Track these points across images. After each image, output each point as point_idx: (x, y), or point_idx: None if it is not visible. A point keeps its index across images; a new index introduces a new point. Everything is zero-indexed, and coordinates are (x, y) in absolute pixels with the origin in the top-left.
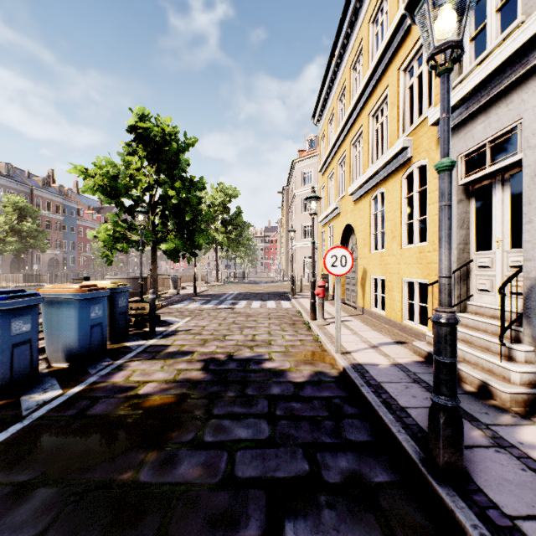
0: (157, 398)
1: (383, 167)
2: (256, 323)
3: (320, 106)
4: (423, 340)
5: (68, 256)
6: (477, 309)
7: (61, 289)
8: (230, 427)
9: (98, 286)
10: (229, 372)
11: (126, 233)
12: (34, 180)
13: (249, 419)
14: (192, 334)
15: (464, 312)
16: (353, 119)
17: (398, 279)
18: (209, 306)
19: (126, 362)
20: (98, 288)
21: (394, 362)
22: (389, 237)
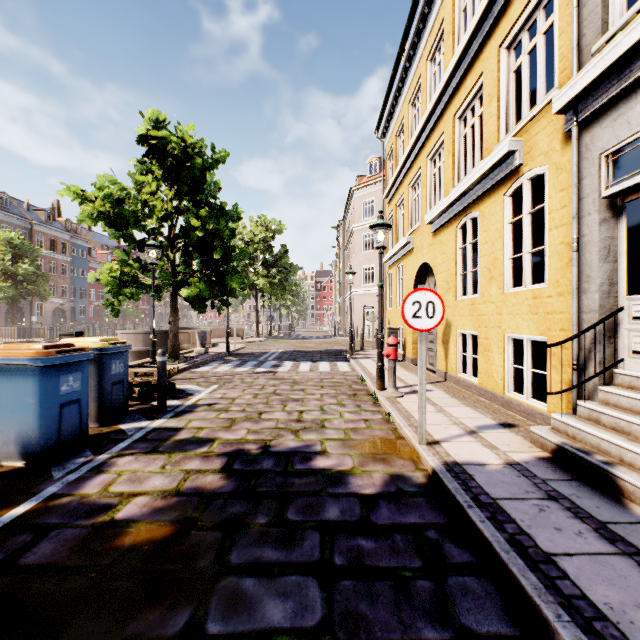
0: (142, 528)
1: (476, 183)
2: (304, 394)
3: (386, 115)
4: (540, 422)
5: (77, 306)
6: (633, 381)
7: (14, 351)
8: (255, 596)
9: (75, 346)
10: (261, 476)
11: (139, 275)
12: (35, 213)
13: (289, 575)
14: (215, 411)
15: (609, 385)
16: (431, 125)
17: (498, 335)
18: (244, 369)
19: (113, 457)
20: (74, 349)
21: (508, 459)
22: (484, 278)
